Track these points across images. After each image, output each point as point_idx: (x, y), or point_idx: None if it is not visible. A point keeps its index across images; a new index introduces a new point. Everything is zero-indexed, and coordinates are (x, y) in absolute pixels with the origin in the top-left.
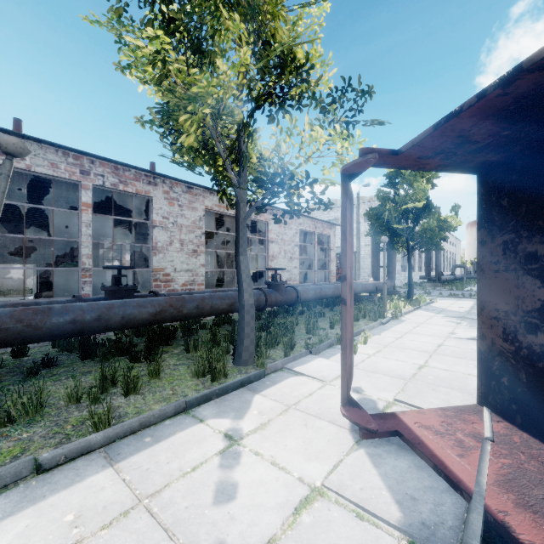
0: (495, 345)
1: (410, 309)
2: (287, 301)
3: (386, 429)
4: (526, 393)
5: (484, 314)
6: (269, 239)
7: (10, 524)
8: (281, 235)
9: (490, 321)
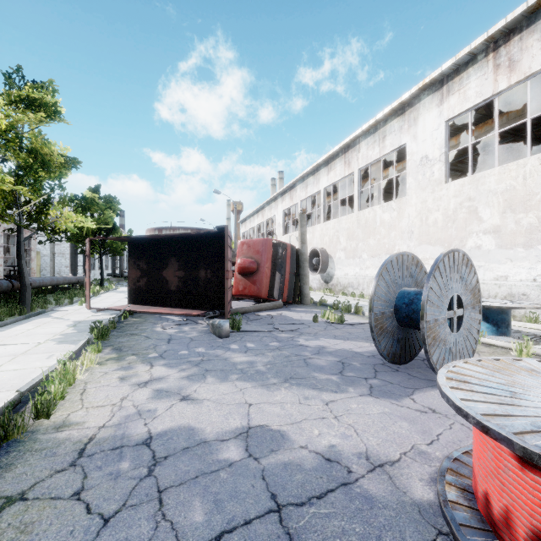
0: (132, 287)
1: (104, 292)
2: None
3: (104, 309)
4: (138, 297)
5: (130, 280)
6: None
7: (15, 328)
8: None
9: (131, 281)
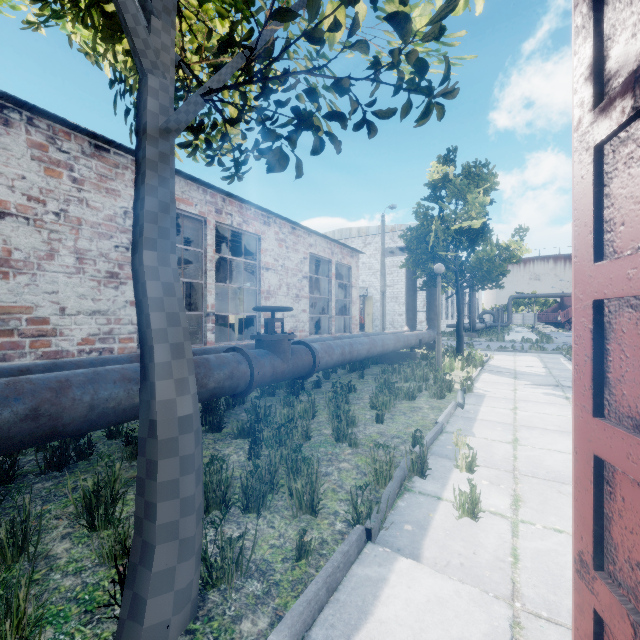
0: None
1: (477, 373)
2: (295, 371)
3: None
4: None
5: None
6: (263, 264)
7: None
8: (282, 260)
9: None
